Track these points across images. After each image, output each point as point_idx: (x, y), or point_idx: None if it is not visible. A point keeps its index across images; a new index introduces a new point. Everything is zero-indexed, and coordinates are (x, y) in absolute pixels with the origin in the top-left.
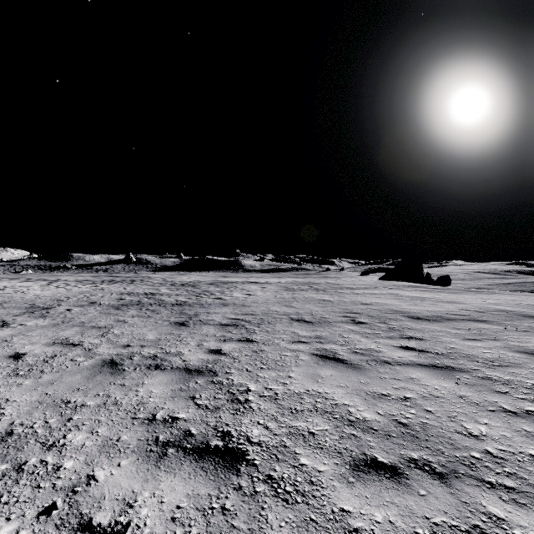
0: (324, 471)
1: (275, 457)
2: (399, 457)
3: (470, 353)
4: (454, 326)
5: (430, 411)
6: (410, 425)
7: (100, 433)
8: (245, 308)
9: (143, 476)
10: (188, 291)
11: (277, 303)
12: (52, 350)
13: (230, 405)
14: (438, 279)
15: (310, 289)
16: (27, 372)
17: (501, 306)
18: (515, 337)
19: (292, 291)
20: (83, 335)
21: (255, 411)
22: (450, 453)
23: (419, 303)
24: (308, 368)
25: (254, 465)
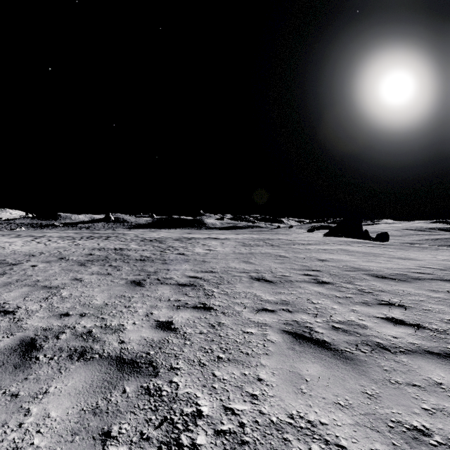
0: None
1: None
2: None
3: None
4: (428, 288)
5: None
6: None
7: None
8: (205, 264)
9: None
10: (154, 247)
11: (236, 259)
12: None
13: None
14: (377, 236)
15: (266, 245)
16: None
17: None
18: None
19: (249, 247)
20: (25, 298)
21: None
22: None
23: (373, 259)
24: (282, 359)
25: None
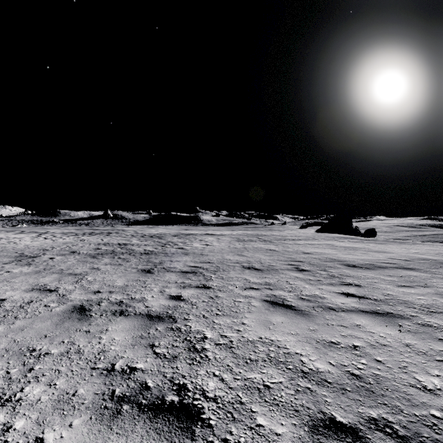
0: (283, 433)
1: (231, 416)
2: (357, 416)
3: (406, 299)
4: (386, 274)
5: (381, 361)
6: (363, 377)
7: (58, 386)
8: (203, 257)
9: (94, 439)
10: (155, 242)
11: (230, 252)
12: (29, 295)
13: (187, 353)
14: (365, 232)
15: (258, 240)
16: (3, 318)
17: (424, 255)
18: (442, 284)
19: (243, 242)
20: (59, 282)
21: (211, 361)
22: (409, 411)
23: (352, 252)
24: (260, 314)
25: (210, 426)
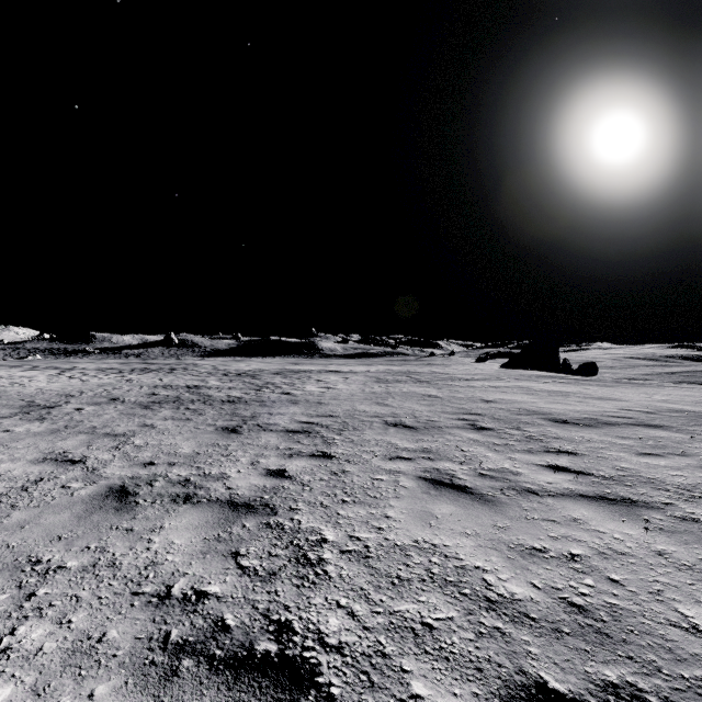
0: None
1: (367, 680)
2: (584, 680)
3: (652, 476)
4: (618, 434)
5: (618, 582)
6: (589, 609)
7: (74, 624)
8: (322, 407)
9: None
10: (245, 383)
11: (366, 400)
12: (38, 470)
13: (294, 568)
14: (580, 368)
15: (410, 381)
16: None
17: (676, 404)
18: None
19: (386, 383)
20: (89, 447)
21: (333, 581)
22: (673, 670)
23: (561, 400)
24: (414, 501)
25: (331, 697)
